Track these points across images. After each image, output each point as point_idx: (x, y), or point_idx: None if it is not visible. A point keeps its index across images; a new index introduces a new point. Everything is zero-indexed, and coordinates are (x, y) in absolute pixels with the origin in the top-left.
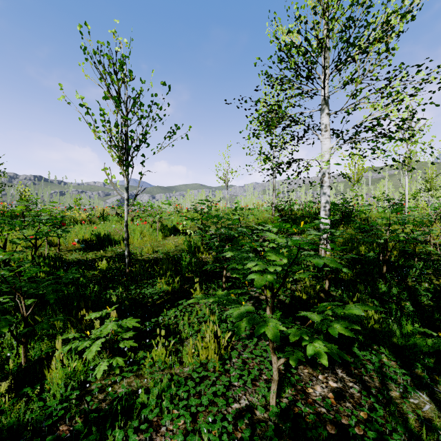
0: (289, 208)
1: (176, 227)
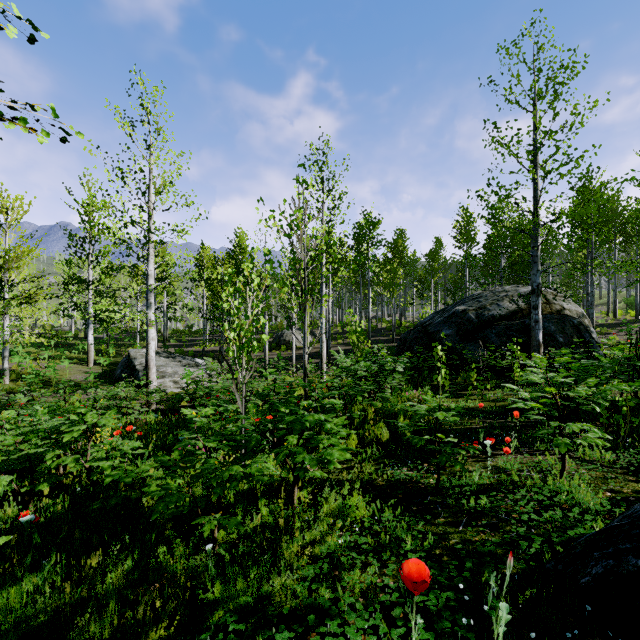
0: None
1: None
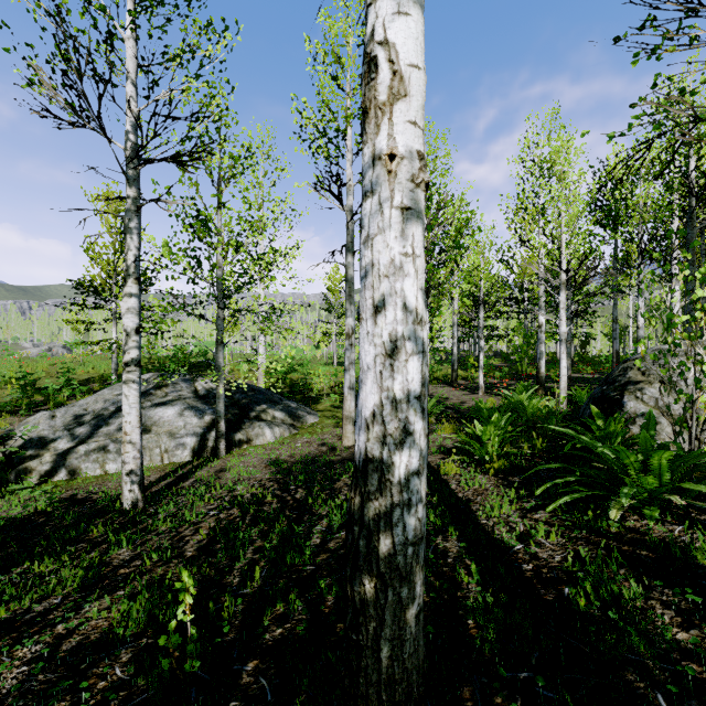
0: (156, 357)
1: (8, 381)
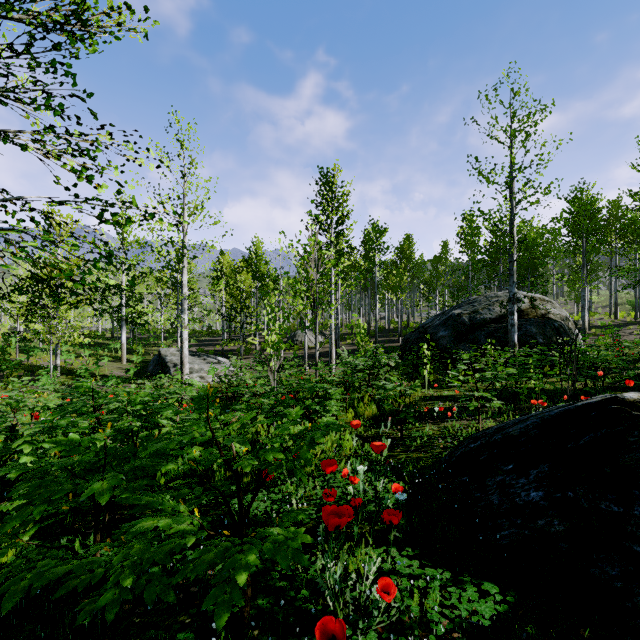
0: None
1: None
